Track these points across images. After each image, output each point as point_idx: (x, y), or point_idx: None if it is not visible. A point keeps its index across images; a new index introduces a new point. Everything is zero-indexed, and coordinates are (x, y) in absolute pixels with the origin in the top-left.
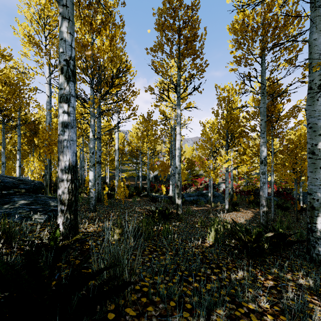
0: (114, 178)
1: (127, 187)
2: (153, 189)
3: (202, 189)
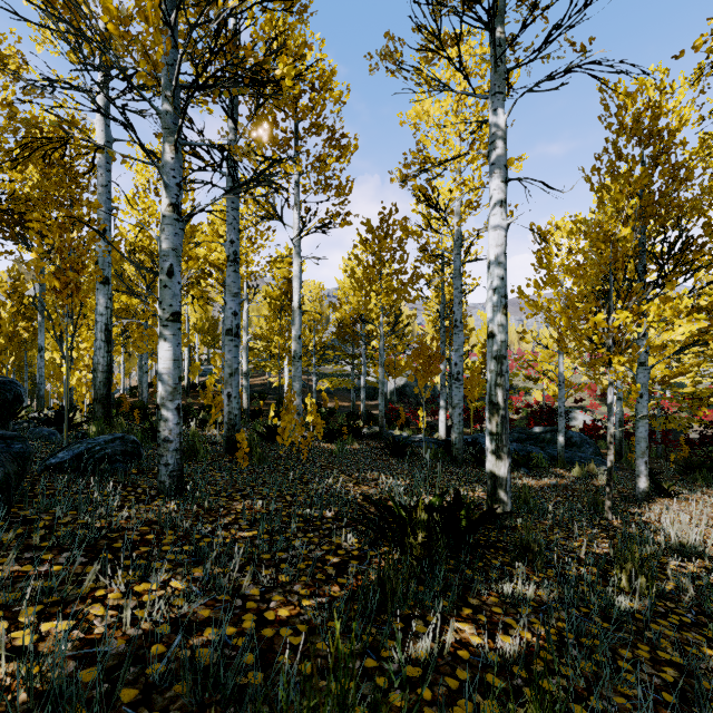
0: (304, 393)
1: (331, 413)
2: (394, 419)
3: (520, 423)
